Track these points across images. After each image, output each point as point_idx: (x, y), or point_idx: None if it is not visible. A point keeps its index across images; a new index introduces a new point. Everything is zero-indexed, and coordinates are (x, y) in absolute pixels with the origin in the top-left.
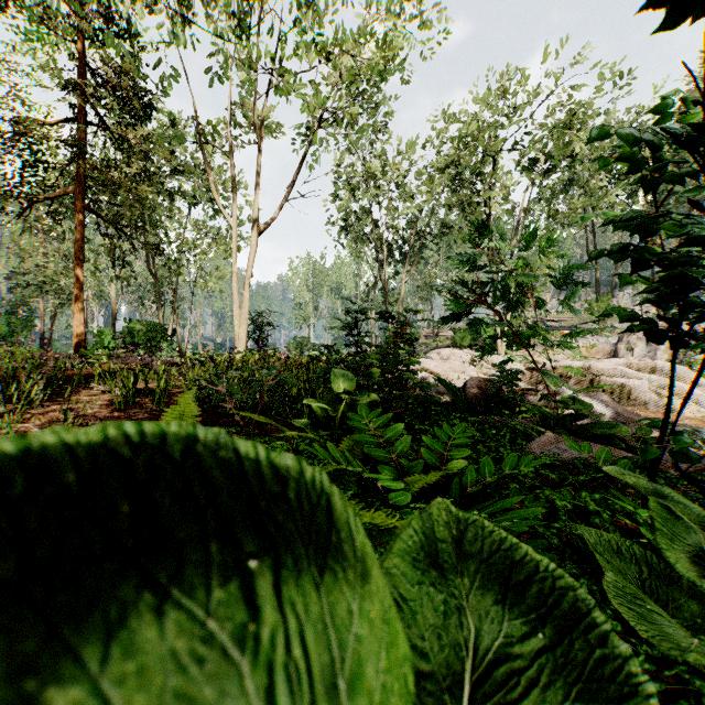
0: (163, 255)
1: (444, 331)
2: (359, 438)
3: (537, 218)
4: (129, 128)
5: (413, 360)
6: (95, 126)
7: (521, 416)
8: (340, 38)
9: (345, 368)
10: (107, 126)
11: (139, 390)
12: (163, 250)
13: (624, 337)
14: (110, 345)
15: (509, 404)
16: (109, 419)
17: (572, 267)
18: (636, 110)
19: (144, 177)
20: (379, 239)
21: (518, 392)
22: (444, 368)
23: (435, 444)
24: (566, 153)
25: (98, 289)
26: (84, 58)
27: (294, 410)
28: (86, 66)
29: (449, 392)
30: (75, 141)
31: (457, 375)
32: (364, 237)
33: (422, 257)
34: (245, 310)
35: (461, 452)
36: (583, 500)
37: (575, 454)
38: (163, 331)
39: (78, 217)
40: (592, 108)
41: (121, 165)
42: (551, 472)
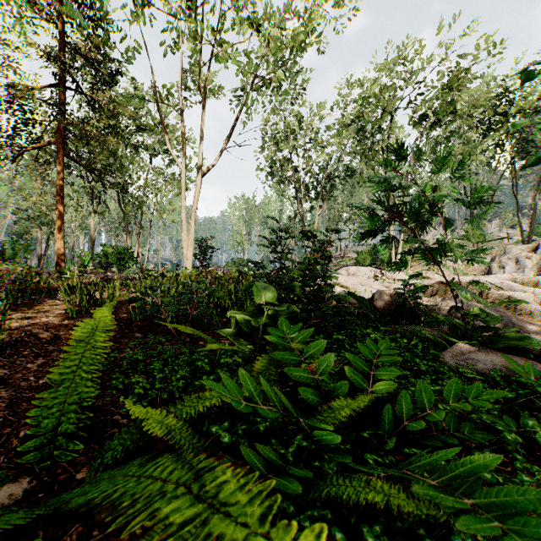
0: (128, 193)
1: (349, 253)
2: (279, 357)
3: (422, 164)
4: (98, 91)
5: (330, 275)
6: (72, 90)
7: (425, 325)
8: (267, 14)
9: (267, 282)
10: (82, 90)
11: (97, 300)
12: (126, 188)
13: (496, 258)
14: (89, 264)
15: (414, 314)
16: (57, 327)
17: (476, 189)
18: (504, 76)
19: (112, 131)
20: (298, 181)
21: (422, 304)
22: (352, 282)
23: (360, 362)
24: (449, 110)
25: (82, 221)
26: (63, 36)
27: (224, 319)
28: (65, 42)
29: (361, 303)
30: (55, 101)
31: (364, 288)
32: (286, 179)
33: (332, 195)
34: (191, 236)
35: (388, 371)
36: (529, 429)
37: (488, 365)
38: (130, 253)
39: (59, 162)
40: (470, 73)
41: (93, 121)
42: (468, 383)
